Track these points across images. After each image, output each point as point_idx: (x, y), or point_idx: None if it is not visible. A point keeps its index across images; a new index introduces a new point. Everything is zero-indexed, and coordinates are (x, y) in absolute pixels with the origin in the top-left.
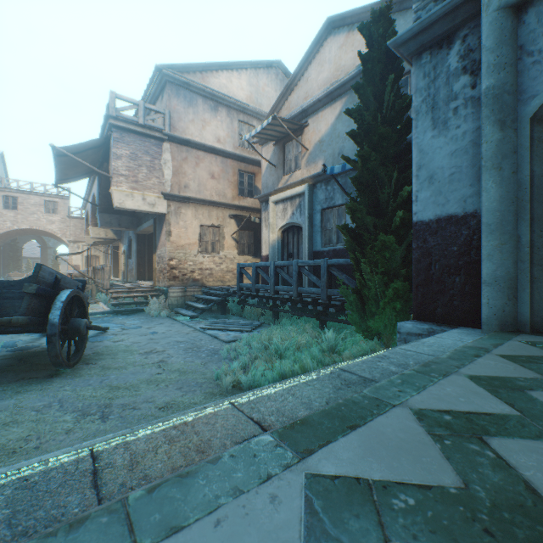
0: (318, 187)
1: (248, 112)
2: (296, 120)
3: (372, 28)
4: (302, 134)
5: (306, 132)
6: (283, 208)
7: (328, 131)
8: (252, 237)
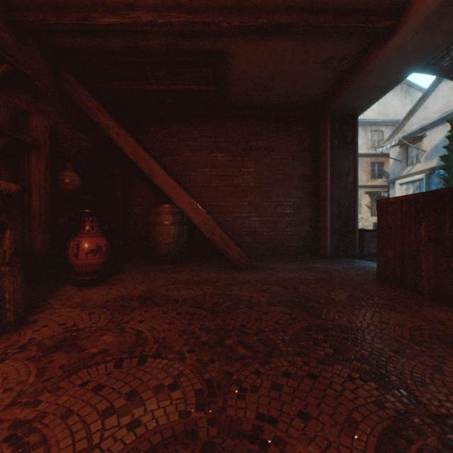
0: (433, 174)
1: (377, 124)
2: (416, 133)
3: (452, 122)
4: (421, 141)
5: (424, 140)
6: (406, 188)
7: (441, 140)
8: None
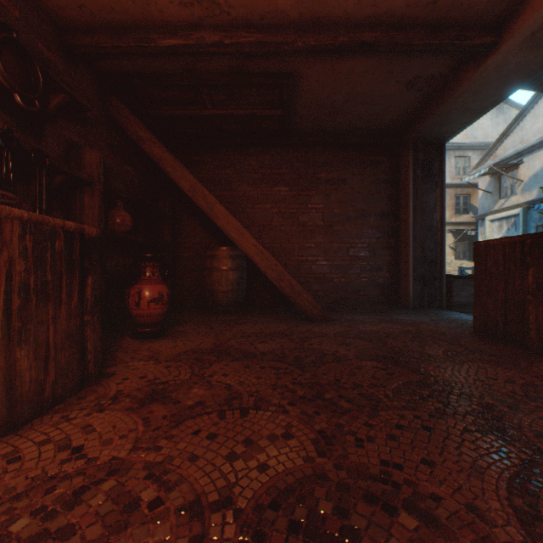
0: (532, 209)
1: (462, 148)
2: (511, 159)
3: None
4: (516, 169)
5: (521, 168)
6: (498, 225)
7: (542, 167)
8: (466, 245)
